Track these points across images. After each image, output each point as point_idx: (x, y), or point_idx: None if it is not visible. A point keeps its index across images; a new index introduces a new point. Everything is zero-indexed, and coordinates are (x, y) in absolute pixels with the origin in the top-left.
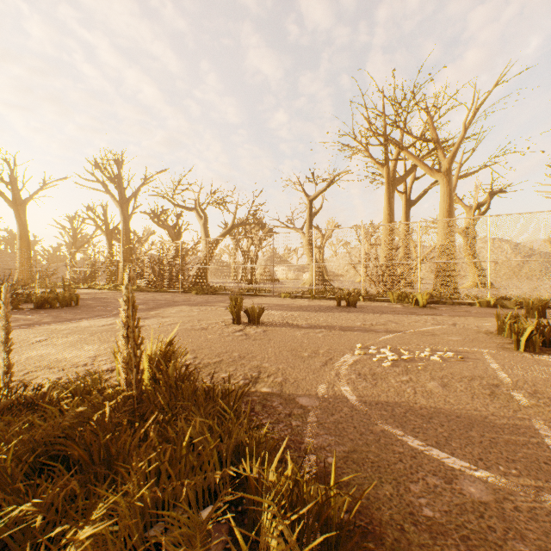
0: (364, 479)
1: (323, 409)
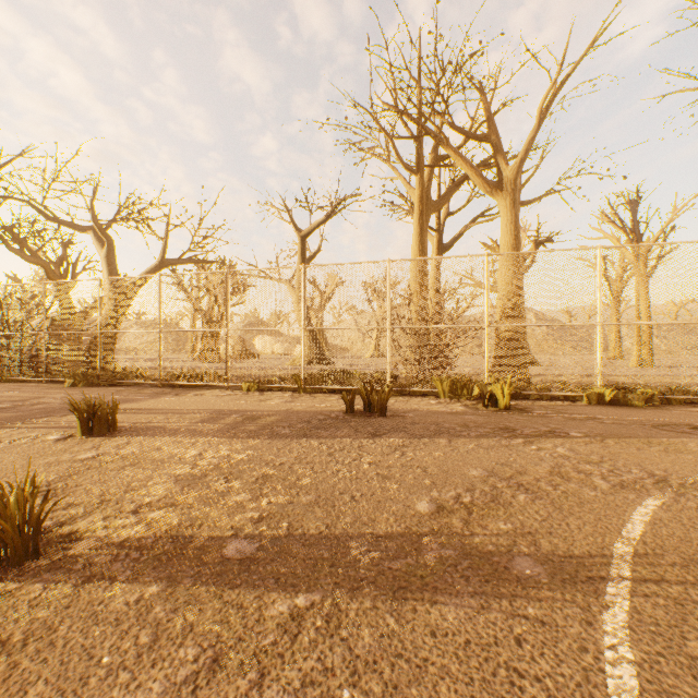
0: None
1: None
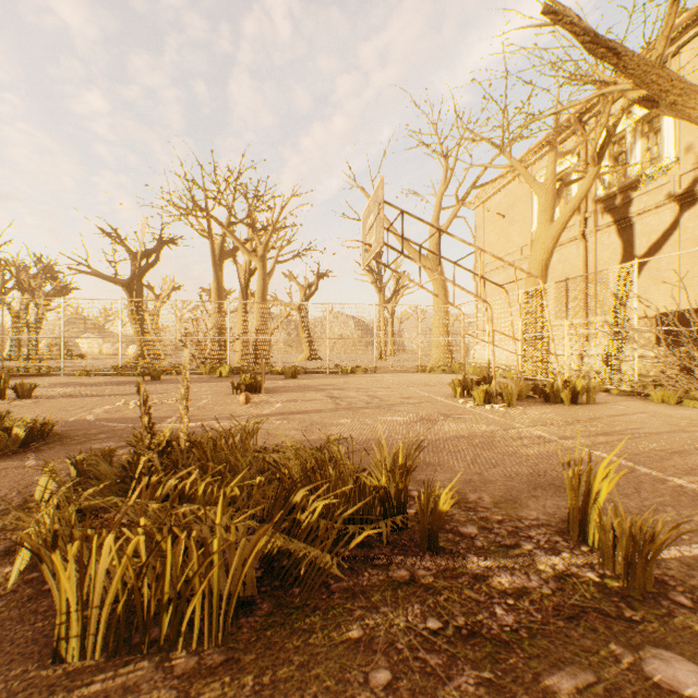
0: (73, 432)
1: (67, 423)
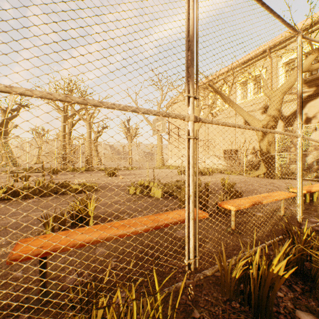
0: None
1: None
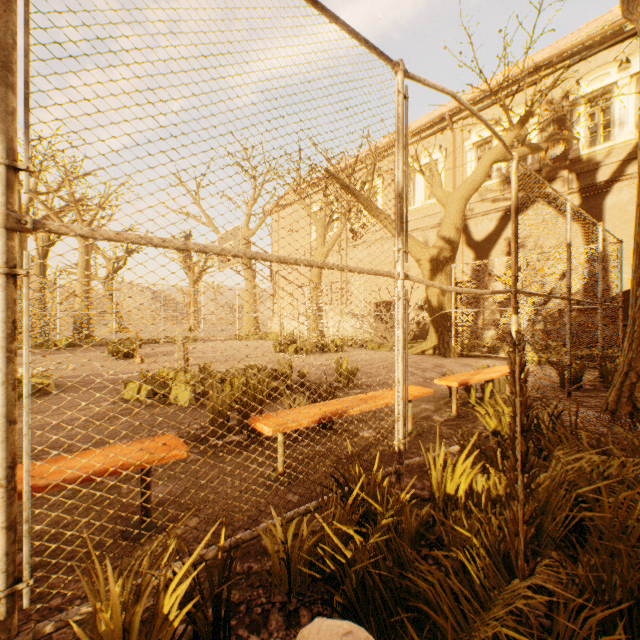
0: None
1: None
